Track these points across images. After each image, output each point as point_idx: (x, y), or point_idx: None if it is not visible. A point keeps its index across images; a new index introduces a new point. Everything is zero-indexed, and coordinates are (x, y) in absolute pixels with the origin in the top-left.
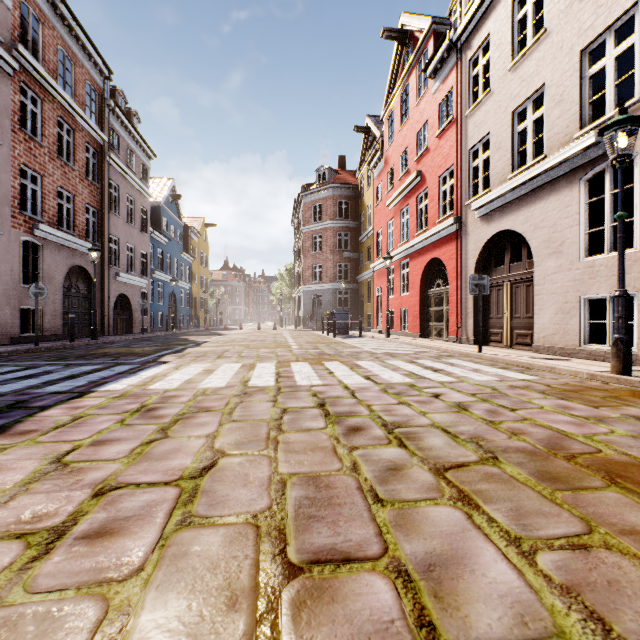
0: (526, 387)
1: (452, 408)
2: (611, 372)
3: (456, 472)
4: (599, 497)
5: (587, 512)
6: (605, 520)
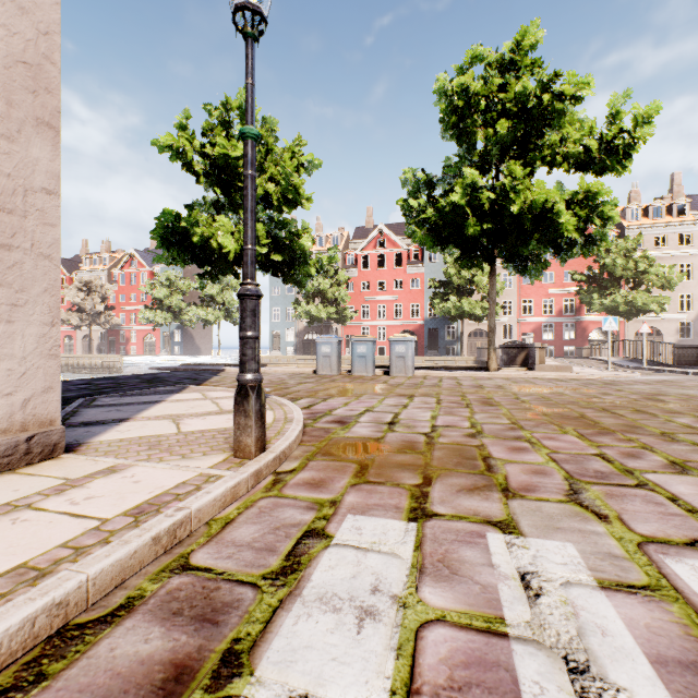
0: (487, 485)
1: (695, 466)
2: (256, 453)
3: (695, 432)
4: (615, 422)
5: (629, 421)
6: (624, 420)
